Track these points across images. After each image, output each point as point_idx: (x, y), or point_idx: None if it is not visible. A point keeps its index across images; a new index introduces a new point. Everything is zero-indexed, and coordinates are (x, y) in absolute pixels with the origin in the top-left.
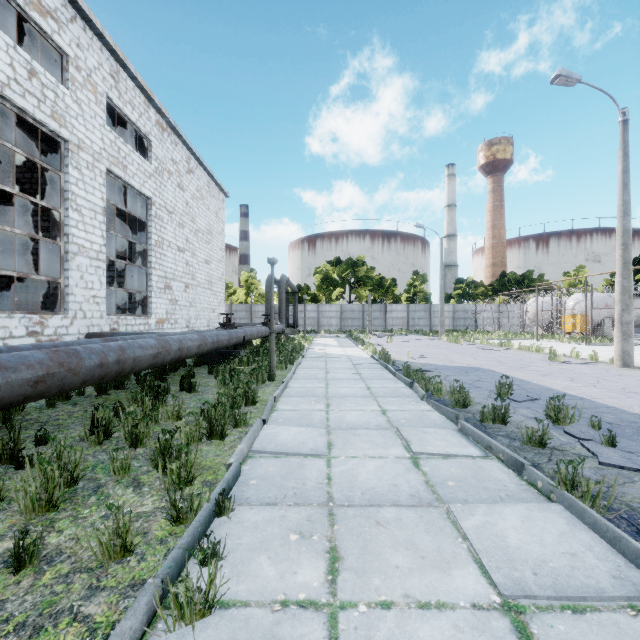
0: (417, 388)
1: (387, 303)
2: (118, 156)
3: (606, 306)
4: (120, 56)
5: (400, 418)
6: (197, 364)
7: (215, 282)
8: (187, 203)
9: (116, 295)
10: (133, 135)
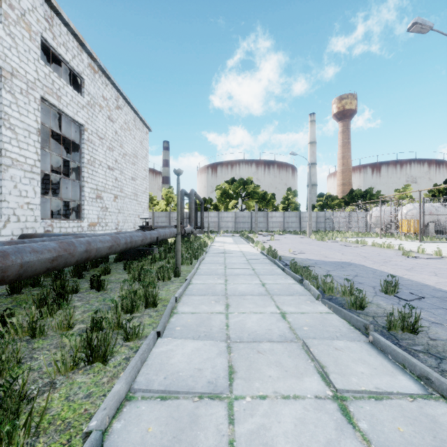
0: (308, 286)
1: (268, 211)
2: (52, 87)
3: (430, 213)
4: (53, 3)
5: (302, 324)
6: (117, 260)
7: (140, 194)
8: (116, 132)
9: (56, 203)
10: (70, 75)
